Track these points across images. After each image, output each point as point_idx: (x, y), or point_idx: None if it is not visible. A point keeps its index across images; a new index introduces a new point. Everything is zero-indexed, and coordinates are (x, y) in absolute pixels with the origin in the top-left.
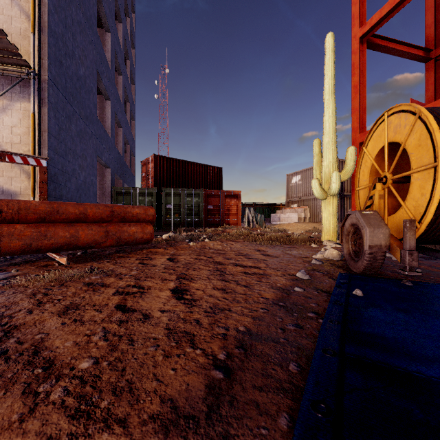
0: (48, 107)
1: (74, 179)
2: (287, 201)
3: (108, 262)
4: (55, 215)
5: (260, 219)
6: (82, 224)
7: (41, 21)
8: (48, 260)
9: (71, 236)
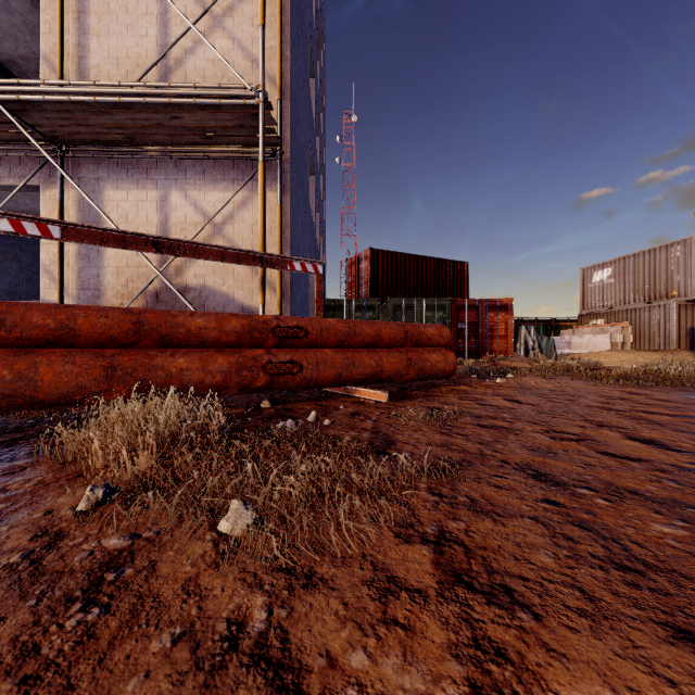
0: (290, 195)
1: (300, 289)
2: (581, 315)
3: (433, 402)
4: (352, 337)
5: (546, 345)
6: (381, 349)
7: (282, 82)
8: (342, 396)
9: (376, 364)
